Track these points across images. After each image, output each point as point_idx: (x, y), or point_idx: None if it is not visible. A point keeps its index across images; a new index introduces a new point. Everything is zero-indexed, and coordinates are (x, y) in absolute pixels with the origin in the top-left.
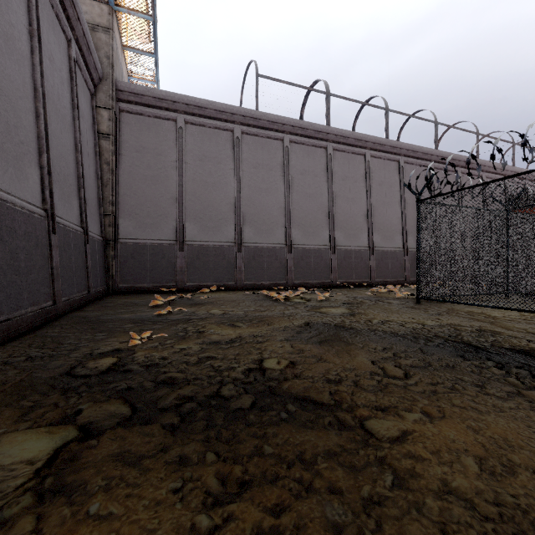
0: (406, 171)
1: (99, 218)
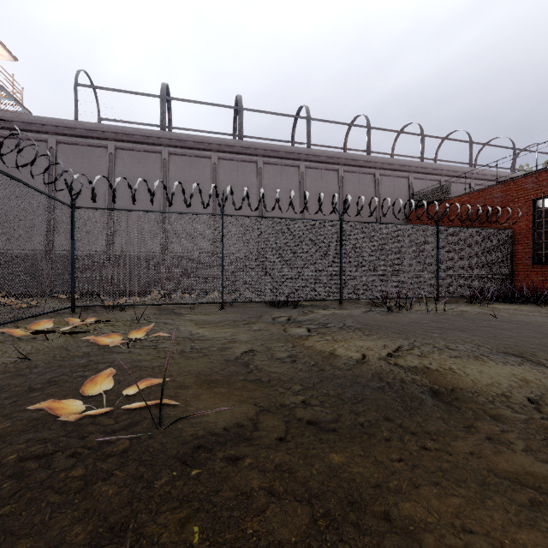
0: (267, 173)
1: None
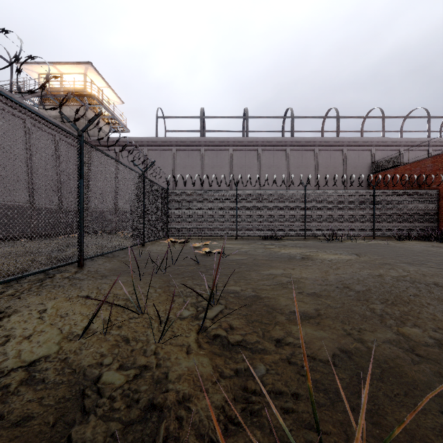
0: (264, 156)
1: None
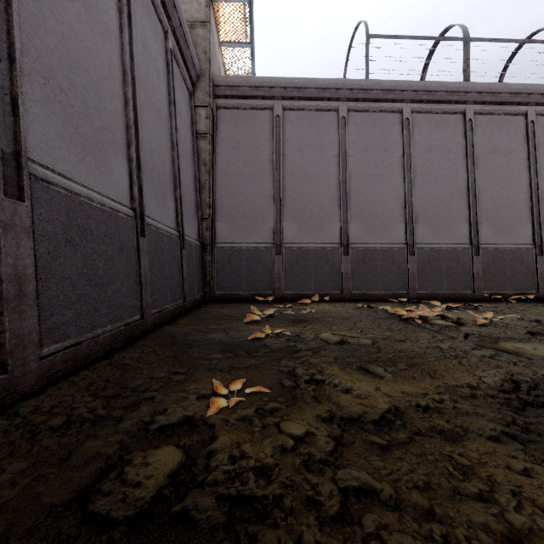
0: None
1: (196, 222)
